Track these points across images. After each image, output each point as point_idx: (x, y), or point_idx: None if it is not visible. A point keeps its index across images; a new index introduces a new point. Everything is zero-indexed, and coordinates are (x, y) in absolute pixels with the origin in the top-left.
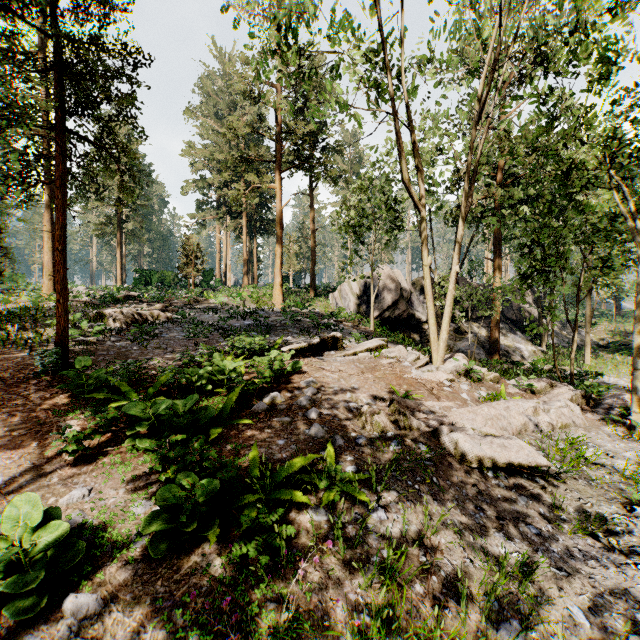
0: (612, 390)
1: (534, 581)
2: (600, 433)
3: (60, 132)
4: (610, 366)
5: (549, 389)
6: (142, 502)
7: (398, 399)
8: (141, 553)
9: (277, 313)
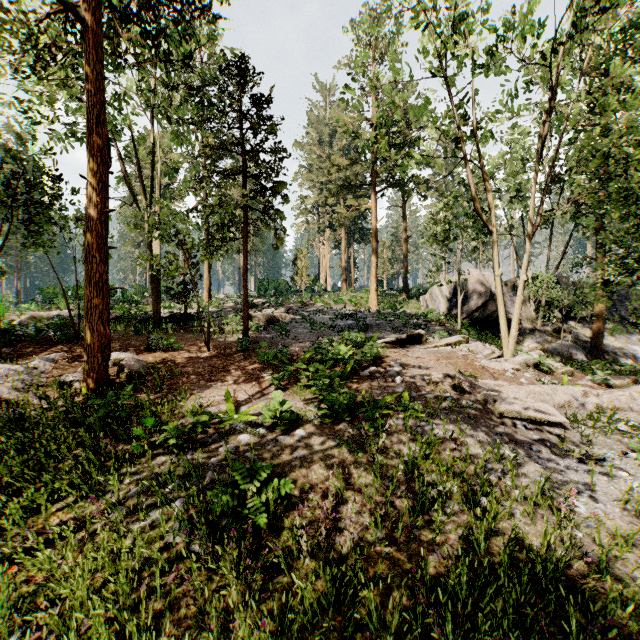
0: None
1: (520, 466)
2: None
3: (246, 209)
4: None
5: (631, 385)
6: (312, 407)
7: (459, 375)
8: (317, 422)
9: (373, 314)
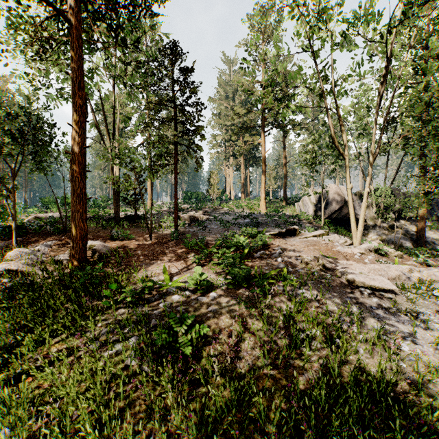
0: None
1: (364, 319)
2: None
3: (176, 145)
4: None
5: None
6: (221, 278)
7: (322, 257)
8: (224, 288)
9: (262, 215)
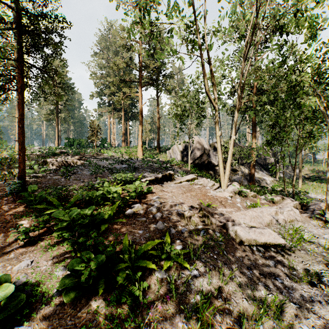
0: (313, 201)
1: (281, 311)
2: (310, 224)
3: (21, 62)
4: (311, 188)
5: (282, 201)
6: (61, 268)
7: (204, 207)
8: (59, 299)
9: (139, 161)
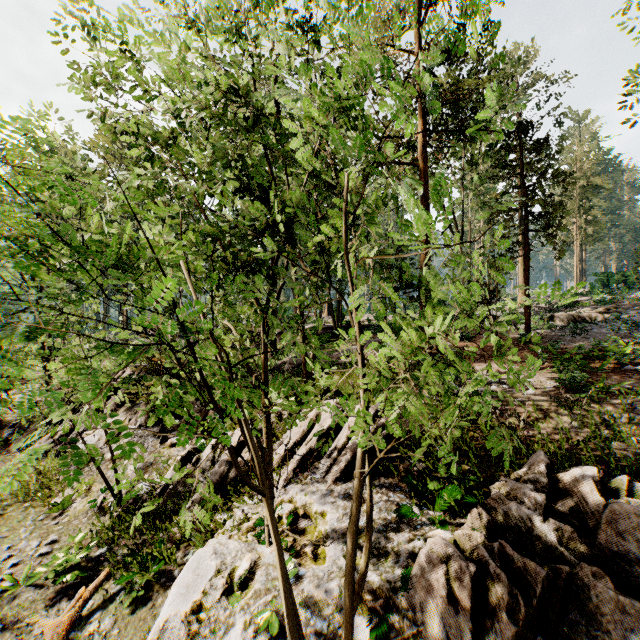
0: None
1: None
2: None
3: (527, 233)
4: None
5: None
6: (551, 381)
7: None
8: (548, 389)
9: None
